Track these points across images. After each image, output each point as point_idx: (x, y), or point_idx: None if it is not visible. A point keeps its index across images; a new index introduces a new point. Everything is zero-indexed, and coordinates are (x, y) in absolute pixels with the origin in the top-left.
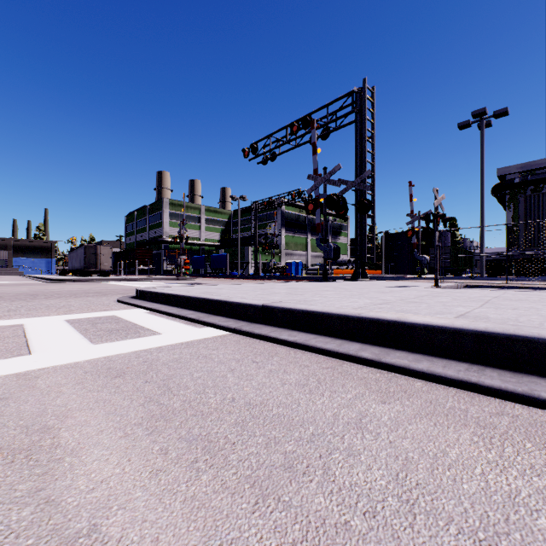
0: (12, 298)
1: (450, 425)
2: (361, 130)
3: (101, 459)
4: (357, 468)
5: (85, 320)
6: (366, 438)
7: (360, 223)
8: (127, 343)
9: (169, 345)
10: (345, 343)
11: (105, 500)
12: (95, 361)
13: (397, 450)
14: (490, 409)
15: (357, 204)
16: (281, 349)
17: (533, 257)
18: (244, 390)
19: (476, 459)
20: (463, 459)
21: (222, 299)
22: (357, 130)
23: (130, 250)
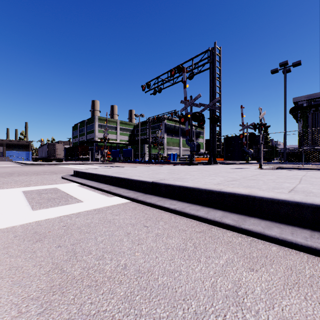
0: None
1: None
2: (213, 73)
3: None
4: None
5: (36, 191)
6: (247, 318)
7: (212, 130)
8: (57, 209)
9: (86, 211)
10: (211, 210)
11: None
12: (27, 225)
13: None
14: None
15: (211, 118)
16: (165, 214)
17: (317, 150)
18: (135, 255)
19: None
20: None
21: (126, 177)
22: (211, 73)
23: (75, 146)
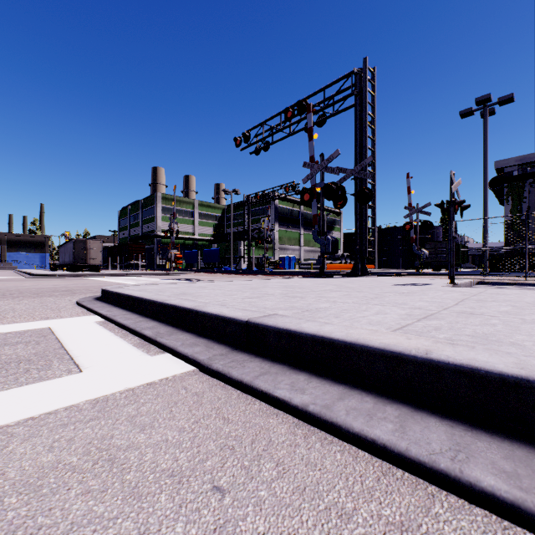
0: None
1: None
2: (361, 115)
3: None
4: None
5: None
6: None
7: (360, 215)
8: None
9: (70, 406)
10: (409, 418)
11: None
12: None
13: None
14: None
15: (357, 193)
16: (278, 424)
17: None
18: None
19: None
20: None
21: (192, 308)
22: (357, 114)
23: (122, 244)
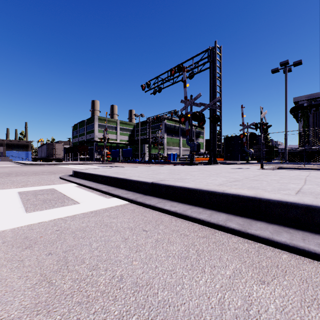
0: None
1: None
2: (213, 73)
3: None
4: None
5: (32, 192)
6: None
7: (213, 130)
8: (52, 211)
9: (82, 213)
10: (214, 213)
11: None
12: (18, 229)
13: None
14: None
15: (211, 117)
16: (165, 217)
17: (318, 150)
18: (133, 264)
19: None
20: None
21: (125, 178)
22: (211, 72)
23: (75, 146)
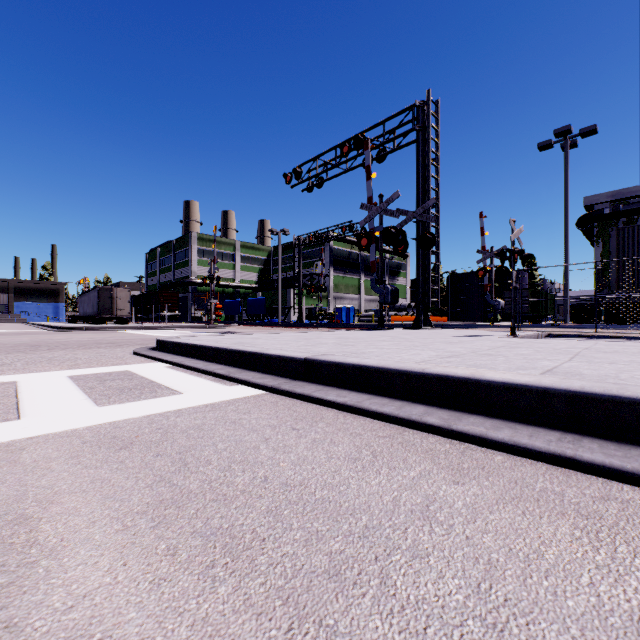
0: (9, 349)
1: (543, 514)
2: (423, 151)
3: (87, 562)
4: (424, 576)
5: (92, 376)
6: (435, 532)
7: (422, 261)
8: (140, 405)
9: (191, 407)
10: (407, 405)
11: (85, 624)
12: (98, 428)
13: (476, 550)
14: (593, 491)
15: (419, 238)
16: (328, 412)
17: (627, 301)
18: (280, 466)
19: (581, 562)
20: (564, 562)
21: (257, 351)
22: (419, 150)
23: (151, 293)
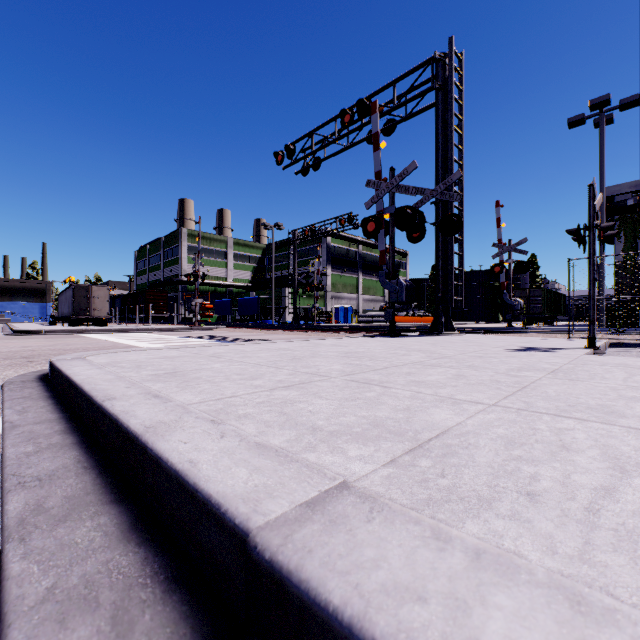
0: None
1: None
2: (444, 115)
3: None
4: None
5: None
6: None
7: (443, 251)
8: None
9: None
10: None
11: None
12: None
13: None
14: None
15: (441, 221)
16: None
17: None
18: None
19: None
20: None
21: (138, 434)
22: (439, 114)
23: (139, 292)
